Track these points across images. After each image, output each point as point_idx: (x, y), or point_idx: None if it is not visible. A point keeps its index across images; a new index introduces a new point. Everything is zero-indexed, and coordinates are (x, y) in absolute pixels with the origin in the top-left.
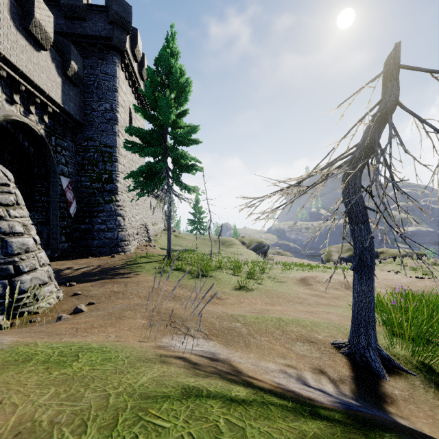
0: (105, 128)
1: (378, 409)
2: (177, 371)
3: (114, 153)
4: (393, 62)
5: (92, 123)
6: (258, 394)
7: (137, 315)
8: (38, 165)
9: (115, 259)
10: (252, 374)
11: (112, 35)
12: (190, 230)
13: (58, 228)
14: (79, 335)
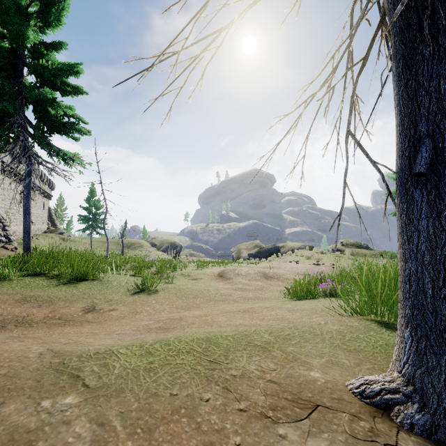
0: None
1: None
2: None
3: None
4: None
5: None
6: None
7: None
8: None
9: None
10: None
11: None
12: (82, 229)
13: None
14: None
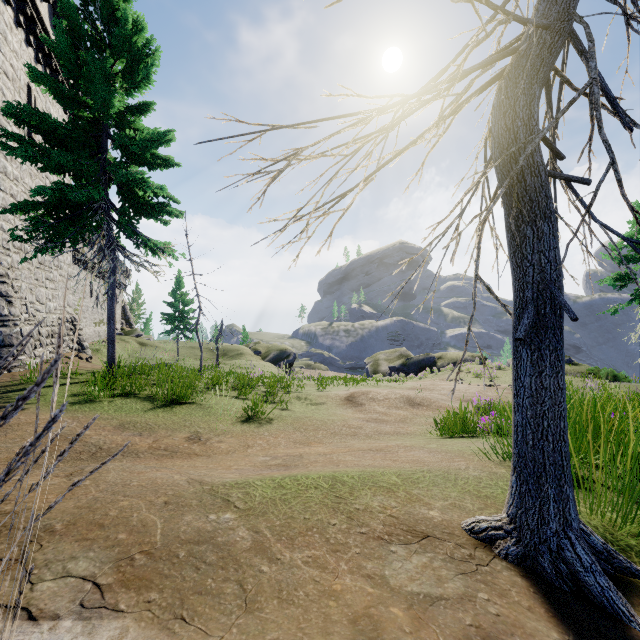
0: None
1: None
2: None
3: None
4: None
5: None
6: None
7: None
8: None
9: None
10: None
11: None
12: (166, 332)
13: None
14: None
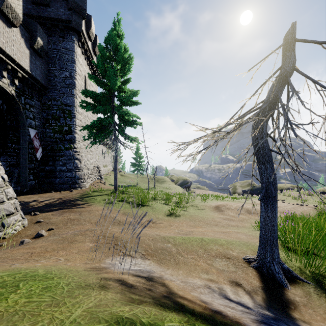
0: (66, 91)
1: (286, 316)
2: (113, 298)
3: (72, 110)
4: (291, 36)
5: (55, 87)
6: (190, 322)
7: (86, 239)
8: (10, 119)
9: (73, 193)
10: (182, 293)
11: (71, 19)
12: (132, 171)
13: (27, 169)
14: (32, 259)
